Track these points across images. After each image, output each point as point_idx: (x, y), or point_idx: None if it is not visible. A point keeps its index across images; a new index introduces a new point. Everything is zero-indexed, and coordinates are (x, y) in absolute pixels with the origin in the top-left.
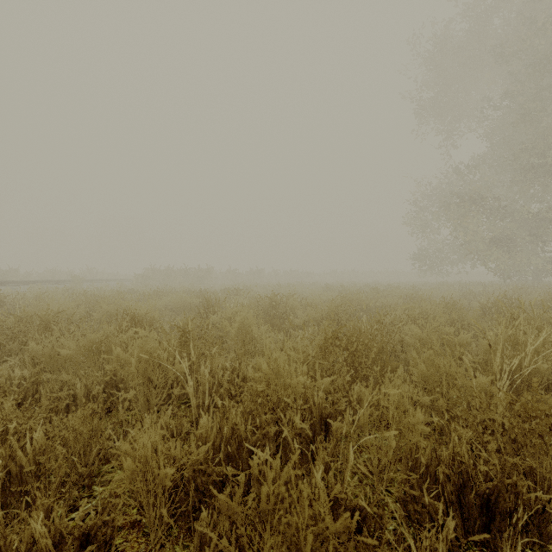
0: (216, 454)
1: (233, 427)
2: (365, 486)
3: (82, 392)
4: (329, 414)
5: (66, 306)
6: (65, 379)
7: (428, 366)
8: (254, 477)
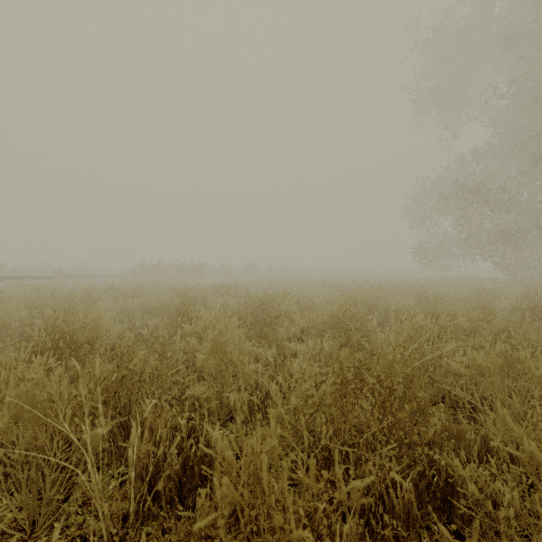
0: None
1: None
2: None
3: None
4: None
5: (3, 311)
6: None
7: (540, 444)
8: None
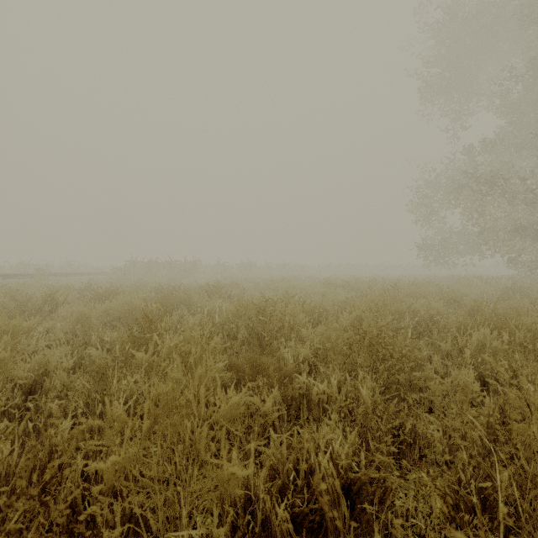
0: None
1: None
2: None
3: None
4: None
5: None
6: None
7: None
8: None
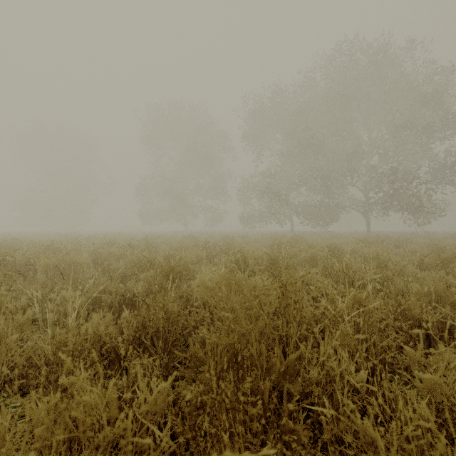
0: None
1: None
2: None
3: None
4: None
5: None
6: None
7: None
8: None
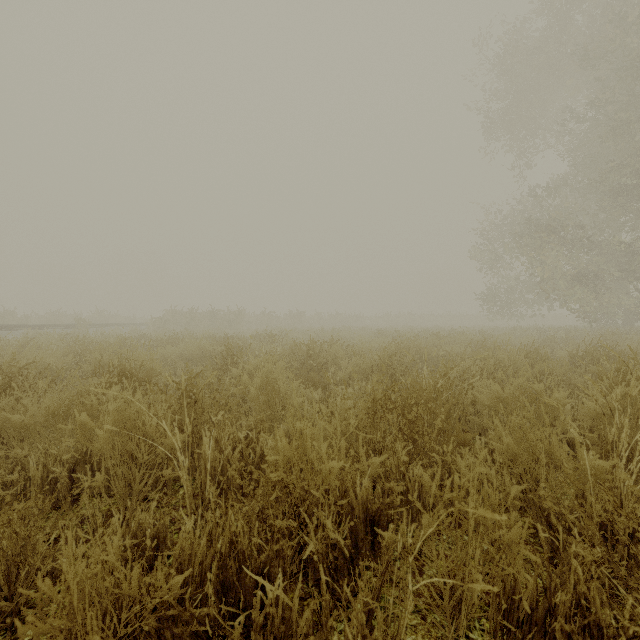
0: (204, 580)
1: (231, 539)
2: (430, 627)
3: (38, 474)
4: (378, 511)
5: (49, 355)
6: (18, 456)
7: (516, 439)
8: (256, 626)
